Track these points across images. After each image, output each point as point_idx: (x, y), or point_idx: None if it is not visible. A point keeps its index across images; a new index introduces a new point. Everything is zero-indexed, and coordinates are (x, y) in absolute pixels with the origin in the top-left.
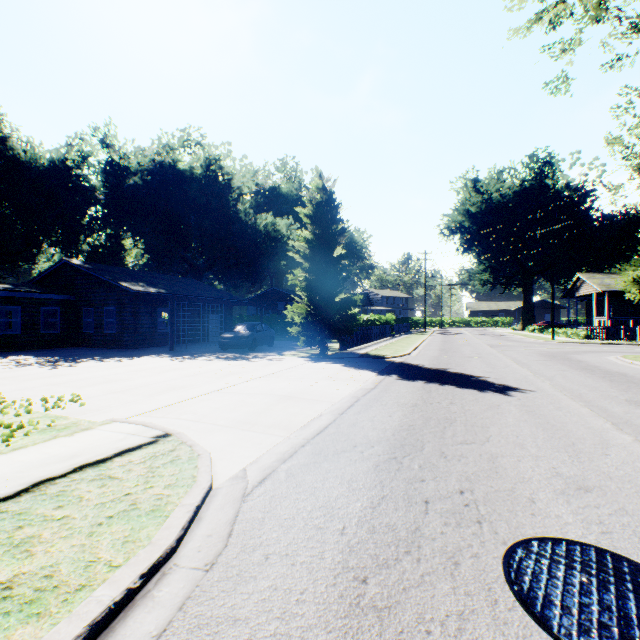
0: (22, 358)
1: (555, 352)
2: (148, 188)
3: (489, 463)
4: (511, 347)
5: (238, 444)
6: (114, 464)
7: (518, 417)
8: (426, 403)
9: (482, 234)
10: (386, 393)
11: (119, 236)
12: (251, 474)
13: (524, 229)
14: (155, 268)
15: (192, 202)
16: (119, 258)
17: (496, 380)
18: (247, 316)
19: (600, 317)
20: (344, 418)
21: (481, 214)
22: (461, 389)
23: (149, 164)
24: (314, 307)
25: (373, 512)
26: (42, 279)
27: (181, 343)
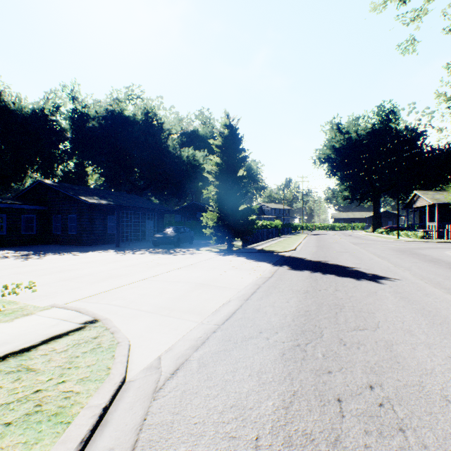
0: (5, 252)
1: (403, 248)
2: (102, 129)
3: (387, 351)
4: (369, 244)
5: (156, 330)
6: (37, 353)
7: (396, 303)
8: (315, 290)
9: (344, 163)
10: (281, 281)
11: (84, 165)
12: (165, 364)
13: (374, 159)
14: (108, 187)
15: (134, 139)
16: (84, 181)
17: (366, 270)
18: (174, 222)
19: (432, 222)
20: (249, 304)
21: (343, 148)
22: (341, 278)
23: (103, 112)
24: (223, 214)
25: (286, 414)
26: (24, 194)
27: (125, 241)
